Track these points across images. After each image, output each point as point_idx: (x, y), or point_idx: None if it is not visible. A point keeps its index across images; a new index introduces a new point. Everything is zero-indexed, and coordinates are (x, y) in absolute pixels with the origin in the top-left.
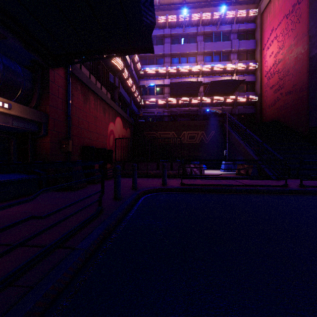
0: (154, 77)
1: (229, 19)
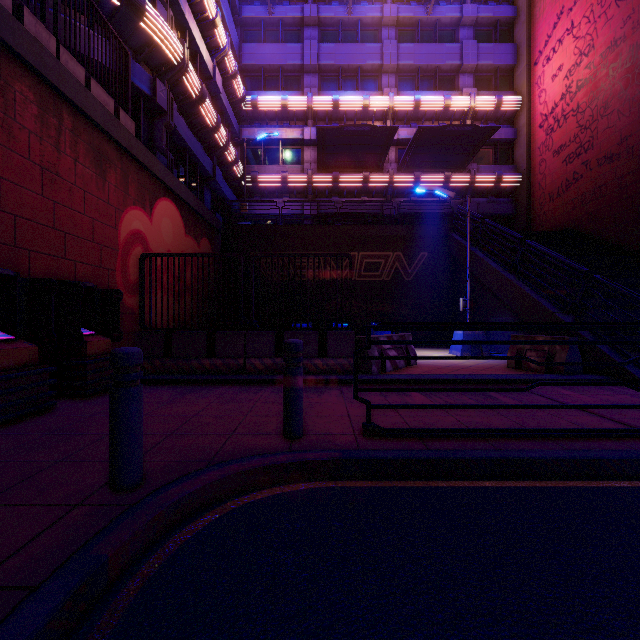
0: (279, 120)
1: None
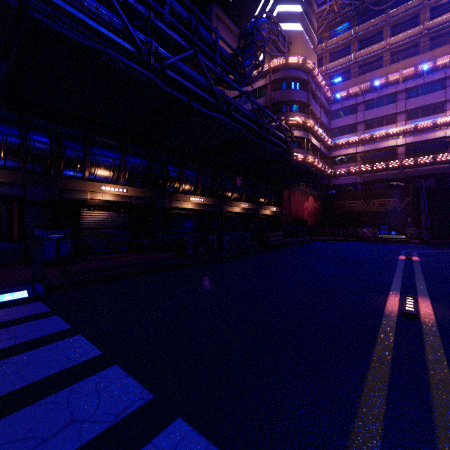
0: (346, 146)
1: (441, 65)
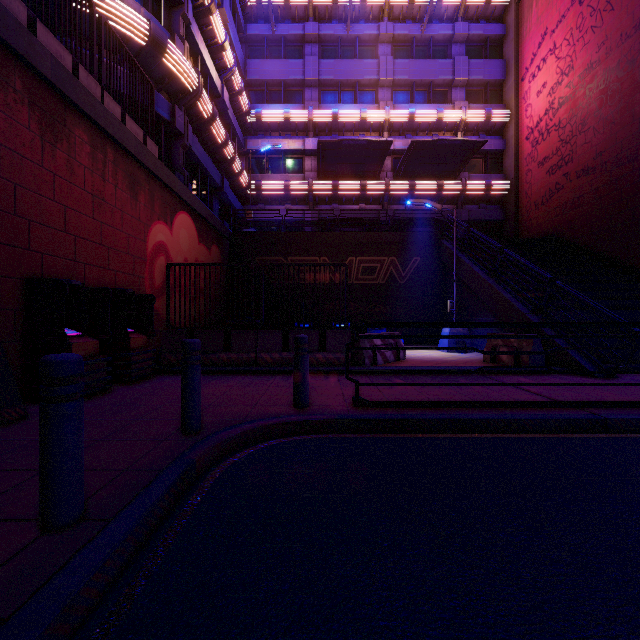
0: (282, 132)
1: (448, 9)
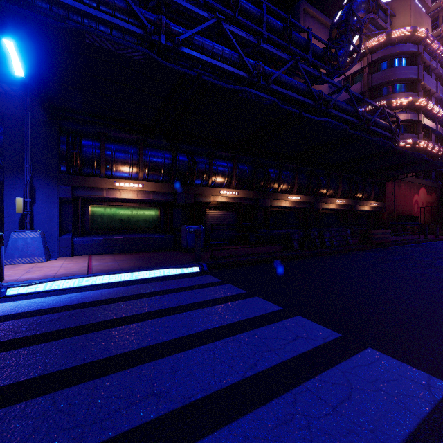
0: None
1: None
